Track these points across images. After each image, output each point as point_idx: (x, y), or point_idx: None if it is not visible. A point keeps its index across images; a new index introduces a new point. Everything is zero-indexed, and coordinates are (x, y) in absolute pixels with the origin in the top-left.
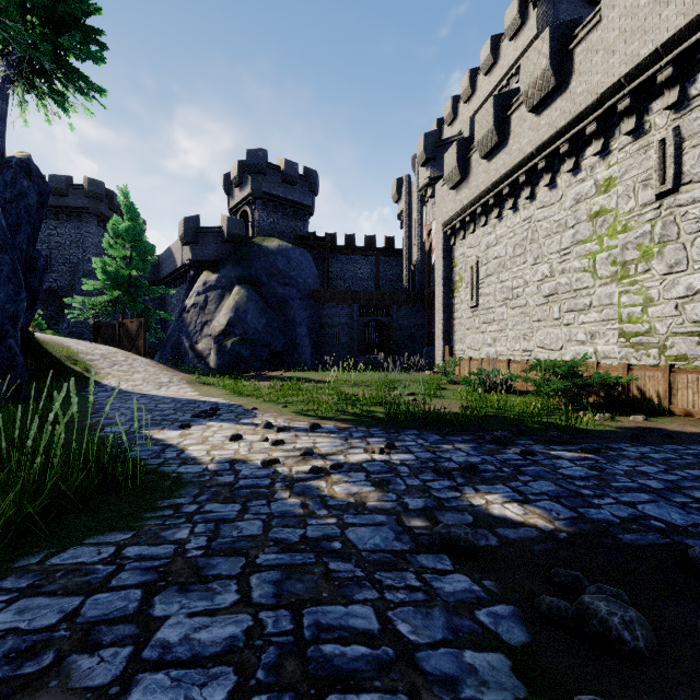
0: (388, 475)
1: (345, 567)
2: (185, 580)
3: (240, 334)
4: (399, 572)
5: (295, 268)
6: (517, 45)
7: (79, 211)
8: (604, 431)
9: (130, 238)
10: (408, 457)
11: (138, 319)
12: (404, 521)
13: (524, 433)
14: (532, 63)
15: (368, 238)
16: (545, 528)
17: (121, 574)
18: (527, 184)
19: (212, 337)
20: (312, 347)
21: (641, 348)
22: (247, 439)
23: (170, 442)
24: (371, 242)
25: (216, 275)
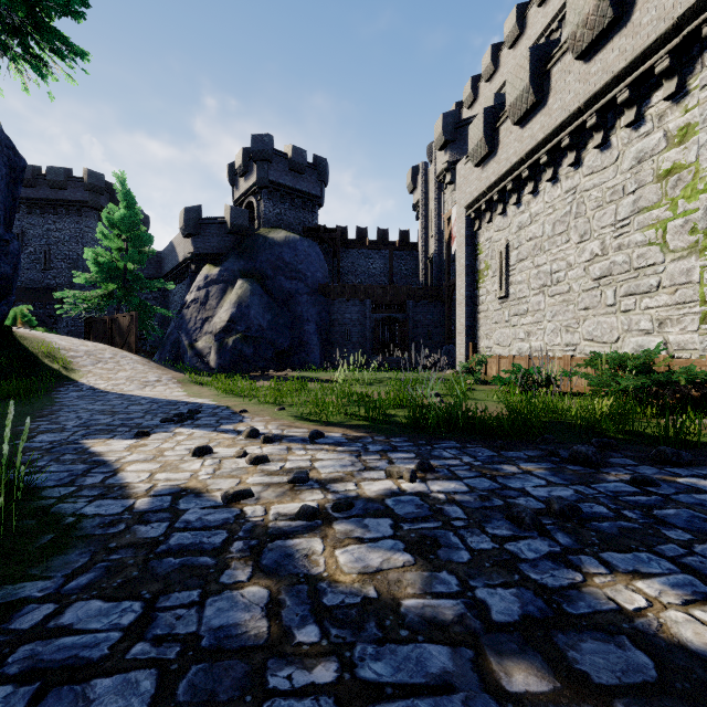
0: (432, 524)
1: None
2: None
3: (242, 330)
4: None
5: (303, 261)
6: (547, 11)
7: (78, 205)
8: None
9: (125, 228)
10: (456, 487)
11: (129, 313)
12: (494, 669)
13: (610, 447)
14: None
15: (381, 232)
16: None
17: None
18: (572, 148)
19: (213, 334)
20: (321, 345)
21: None
22: (218, 453)
23: (107, 457)
24: (384, 235)
25: (218, 268)
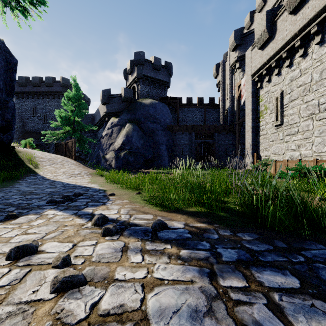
0: None
1: None
2: None
3: (128, 149)
4: None
5: (159, 113)
6: None
7: (58, 93)
8: None
9: (73, 99)
10: None
11: (72, 140)
12: None
13: None
14: None
15: (199, 99)
16: None
17: None
18: None
19: (114, 151)
20: (168, 156)
21: None
22: (42, 253)
23: None
24: (201, 101)
25: (117, 118)
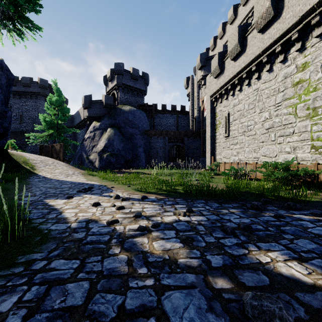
0: (191, 233)
1: None
2: None
3: (110, 151)
4: None
5: (137, 119)
6: (247, 8)
7: (36, 94)
8: (316, 201)
9: (57, 105)
10: (202, 219)
11: (60, 143)
12: (211, 281)
13: (268, 202)
14: (260, 5)
15: (172, 106)
16: None
17: None
18: (256, 71)
19: (97, 153)
20: (145, 158)
21: None
22: (103, 205)
23: (56, 207)
24: (174, 108)
25: (99, 123)
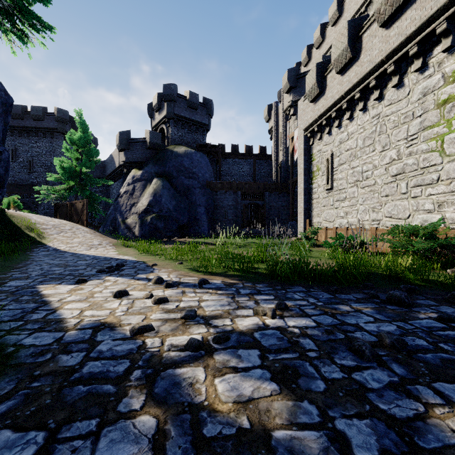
0: (291, 355)
1: None
2: None
3: (156, 211)
4: None
5: (197, 166)
6: (358, 0)
7: (51, 131)
8: None
9: (80, 145)
10: (306, 323)
11: (82, 200)
12: None
13: (414, 291)
14: None
15: (247, 147)
16: None
17: None
18: (376, 87)
19: (137, 214)
20: (208, 221)
21: None
22: (133, 295)
23: (52, 298)
24: (249, 150)
25: (141, 171)
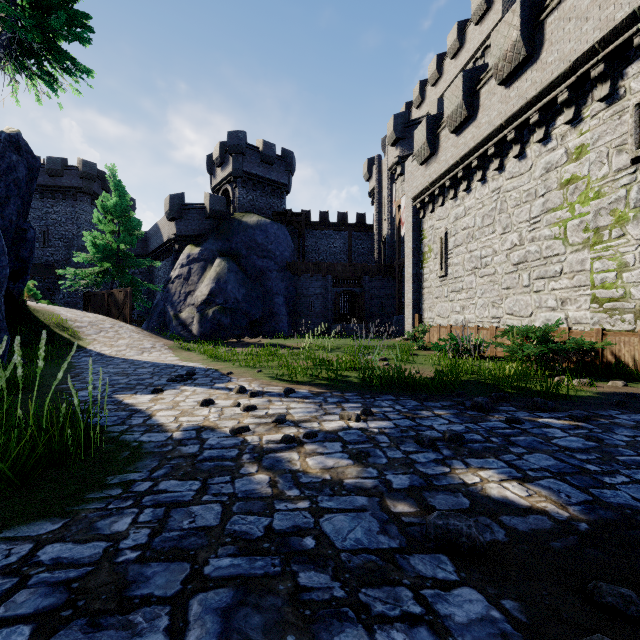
0: (367, 445)
1: (319, 580)
2: (100, 605)
3: (220, 303)
4: (391, 587)
5: (273, 242)
6: (483, 29)
7: (73, 190)
8: (586, 397)
9: (119, 214)
10: (386, 425)
11: (124, 289)
12: (388, 504)
13: (504, 399)
14: (502, 36)
15: (340, 215)
16: (558, 516)
17: (18, 595)
18: (496, 156)
19: (195, 306)
20: (288, 315)
21: (615, 313)
22: (219, 404)
23: (139, 407)
24: (343, 218)
25: (198, 248)
